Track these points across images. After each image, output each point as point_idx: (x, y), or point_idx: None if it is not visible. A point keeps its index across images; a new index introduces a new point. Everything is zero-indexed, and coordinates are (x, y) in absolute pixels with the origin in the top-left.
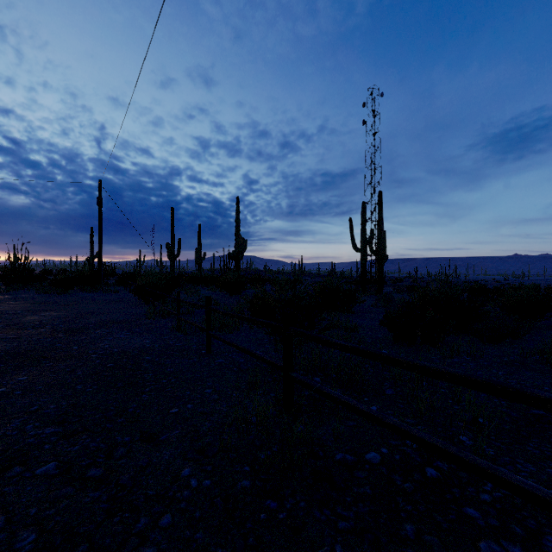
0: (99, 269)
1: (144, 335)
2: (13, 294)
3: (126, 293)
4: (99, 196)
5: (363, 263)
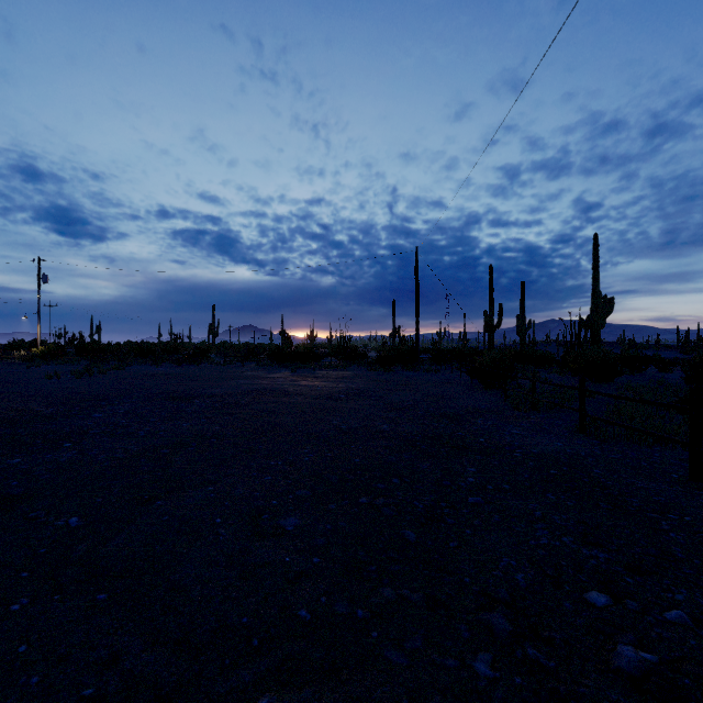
0: (416, 345)
1: (543, 435)
2: (350, 370)
3: (447, 374)
4: (416, 265)
5: None
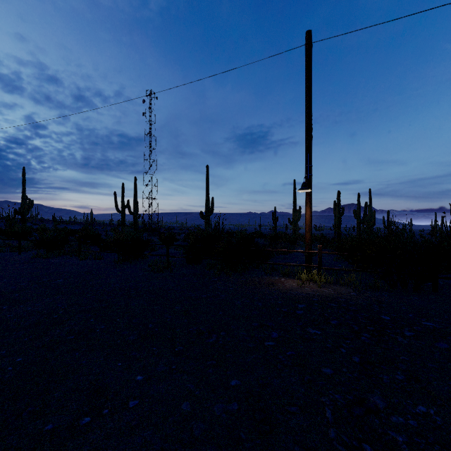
0: None
1: None
2: None
3: None
4: None
5: (122, 219)
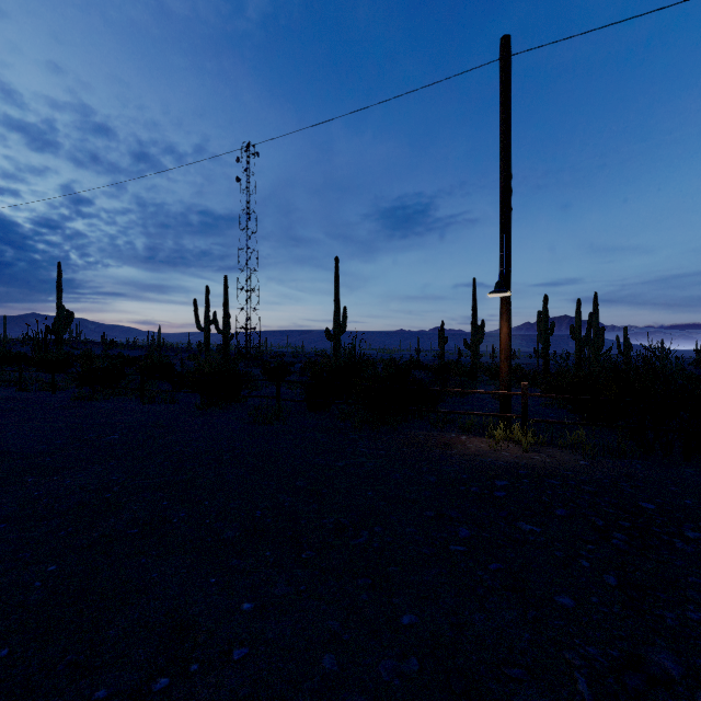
0: None
1: None
2: None
3: None
4: None
5: (207, 341)
